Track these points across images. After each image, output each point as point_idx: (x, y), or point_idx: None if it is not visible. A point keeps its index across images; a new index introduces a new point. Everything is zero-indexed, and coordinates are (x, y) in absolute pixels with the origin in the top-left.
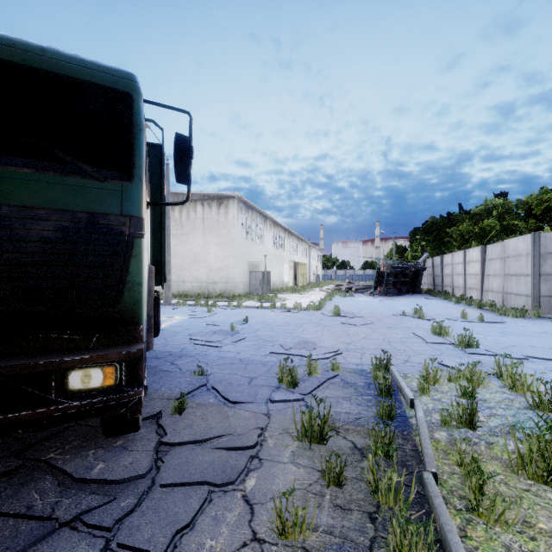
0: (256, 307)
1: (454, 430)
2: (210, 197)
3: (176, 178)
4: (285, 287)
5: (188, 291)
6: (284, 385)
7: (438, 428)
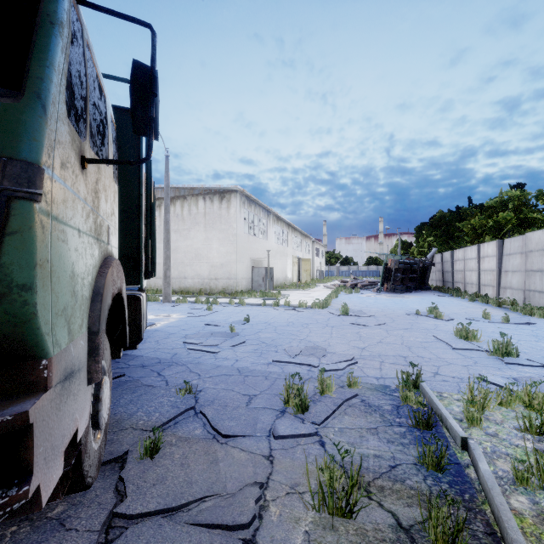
0: (259, 304)
1: (536, 493)
2: (212, 192)
3: (133, 126)
4: (289, 283)
5: (189, 288)
6: (290, 409)
7: (512, 487)
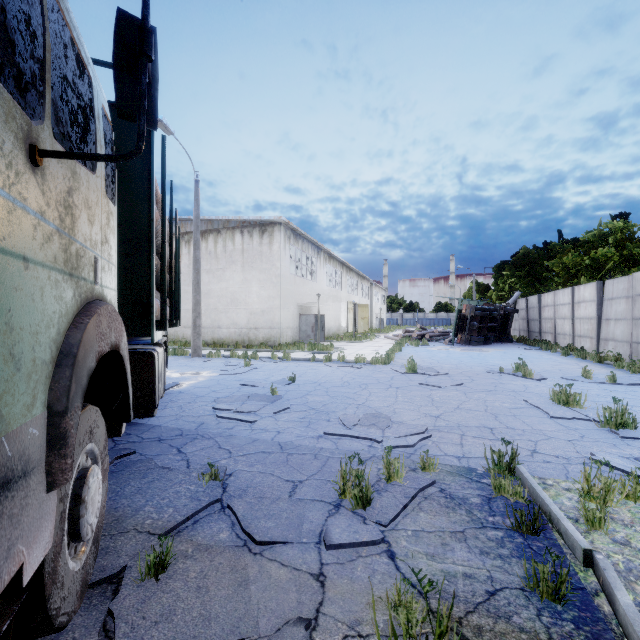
0: (307, 360)
1: None
2: (251, 224)
3: (117, 106)
4: (343, 334)
5: (224, 339)
6: (347, 502)
7: None
